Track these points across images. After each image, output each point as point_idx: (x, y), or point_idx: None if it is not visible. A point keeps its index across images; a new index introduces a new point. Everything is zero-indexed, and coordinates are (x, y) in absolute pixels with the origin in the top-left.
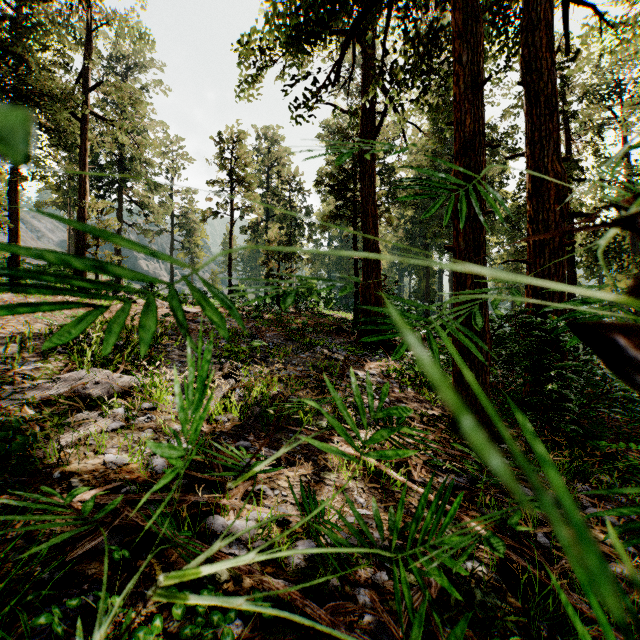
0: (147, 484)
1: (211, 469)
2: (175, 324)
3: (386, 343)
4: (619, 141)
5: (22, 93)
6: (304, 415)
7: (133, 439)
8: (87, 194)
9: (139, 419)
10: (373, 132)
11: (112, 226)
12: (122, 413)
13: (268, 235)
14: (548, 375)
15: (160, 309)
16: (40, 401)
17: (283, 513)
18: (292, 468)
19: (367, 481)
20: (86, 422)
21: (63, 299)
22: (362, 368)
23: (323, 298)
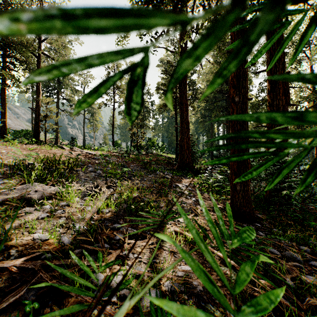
0: (54, 255)
1: (97, 241)
2: (84, 159)
3: (192, 169)
4: (308, 68)
5: (7, 42)
6: (151, 208)
7: (53, 223)
8: (40, 94)
9: (58, 211)
10: None
11: (53, 110)
12: (48, 208)
13: None
14: (283, 186)
15: (76, 152)
16: (1, 201)
17: (139, 271)
18: (144, 240)
19: (187, 247)
20: (26, 214)
21: (26, 147)
22: (180, 182)
23: (160, 147)
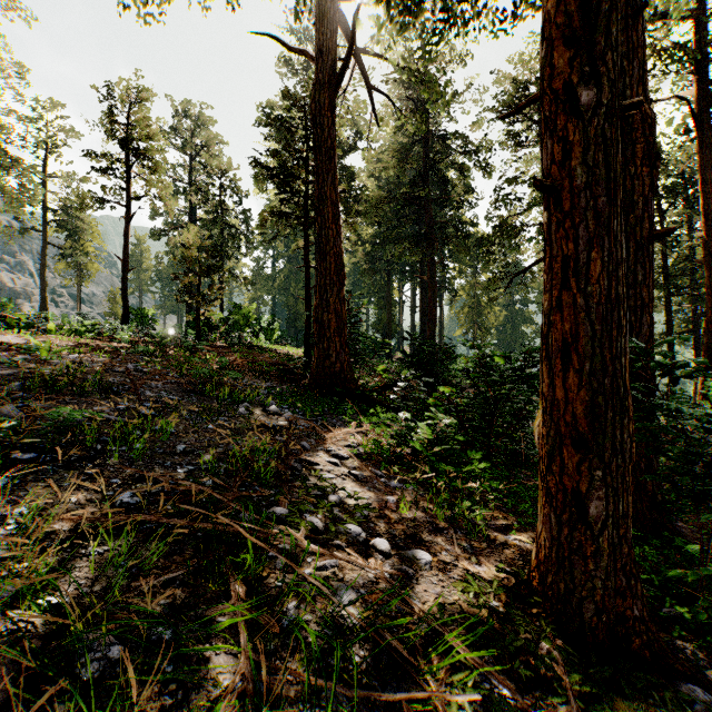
0: None
1: None
2: None
3: (352, 391)
4: None
5: None
6: None
7: None
8: None
9: None
10: (334, 80)
11: None
12: None
13: (183, 237)
14: None
15: None
16: None
17: None
18: None
19: None
20: None
21: None
22: (321, 444)
23: (264, 328)
